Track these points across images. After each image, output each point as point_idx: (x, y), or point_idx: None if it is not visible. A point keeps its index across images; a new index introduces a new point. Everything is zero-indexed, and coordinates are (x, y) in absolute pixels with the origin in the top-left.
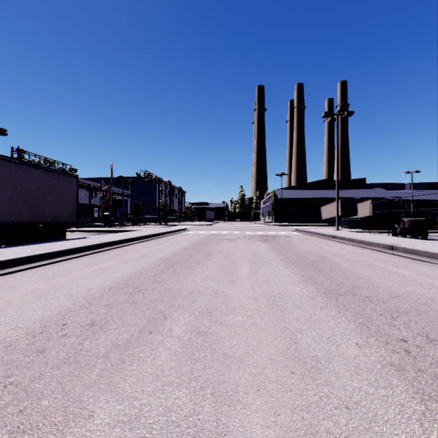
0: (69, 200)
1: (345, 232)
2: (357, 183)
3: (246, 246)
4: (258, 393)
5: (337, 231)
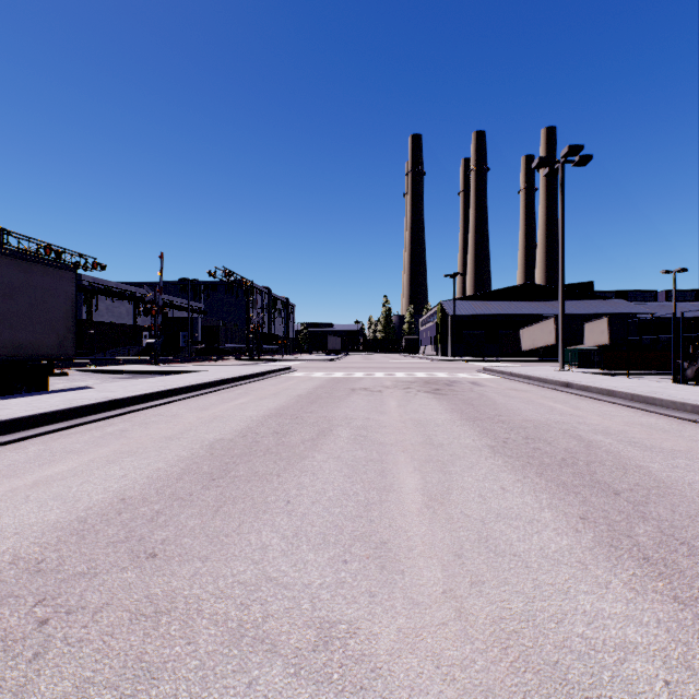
0: (56, 315)
1: (581, 374)
2: (579, 291)
3: (402, 405)
4: None
5: (564, 373)
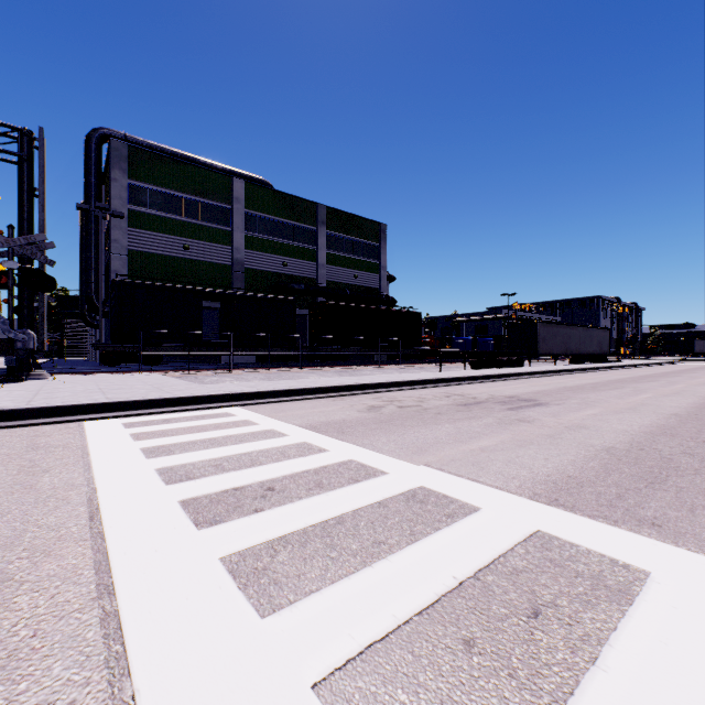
0: (607, 343)
1: None
2: None
3: None
4: None
5: None
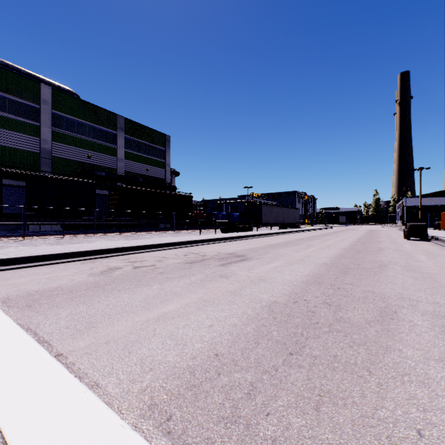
0: (298, 217)
1: None
2: None
3: (360, 230)
4: (353, 232)
5: None
